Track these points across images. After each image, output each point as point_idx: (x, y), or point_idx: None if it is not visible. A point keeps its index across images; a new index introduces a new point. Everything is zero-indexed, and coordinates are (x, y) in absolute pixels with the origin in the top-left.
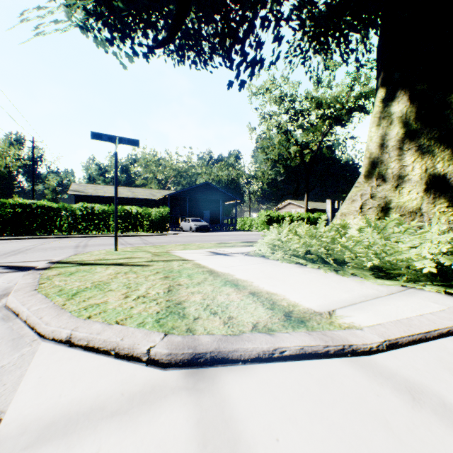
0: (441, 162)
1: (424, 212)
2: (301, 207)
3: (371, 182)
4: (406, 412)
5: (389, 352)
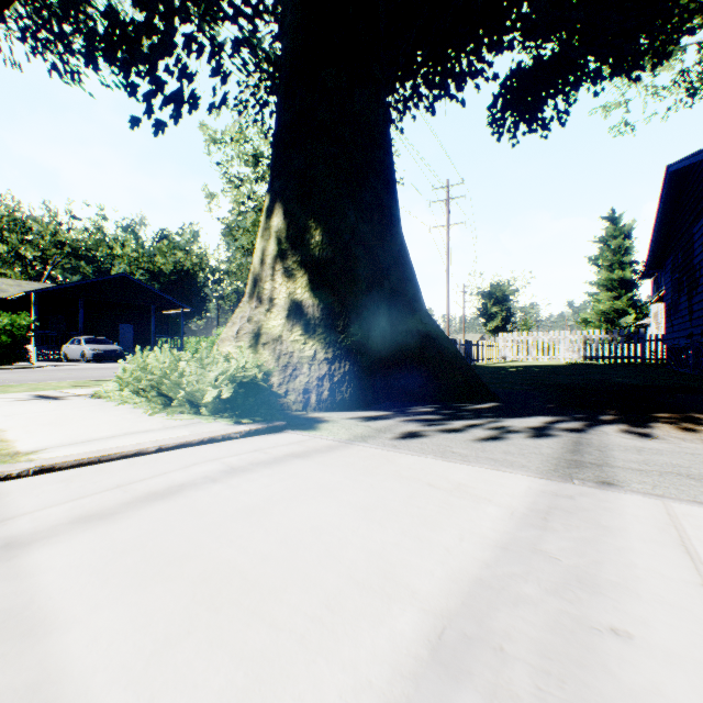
0: (301, 288)
1: (284, 340)
2: None
3: (252, 303)
4: None
5: (37, 476)
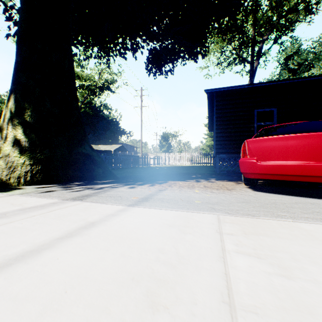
0: (20, 134)
1: (11, 156)
2: None
3: None
4: None
5: None
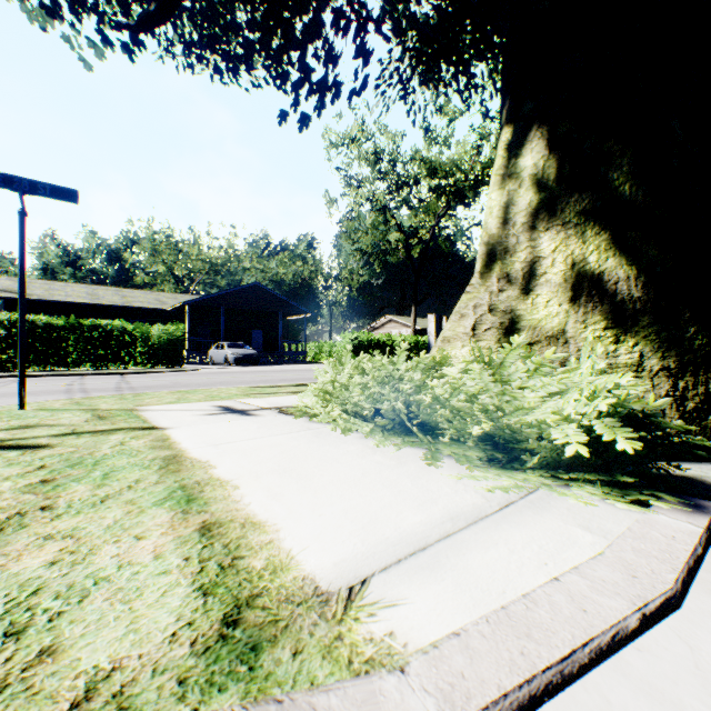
0: (595, 253)
1: (570, 338)
2: (408, 327)
3: (490, 285)
4: None
5: None
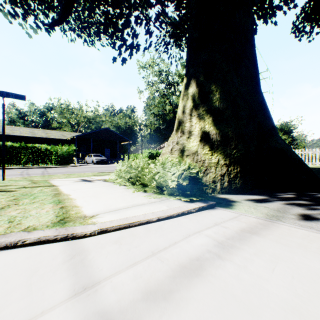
0: (207, 124)
1: (199, 153)
2: None
3: (178, 134)
4: (56, 265)
5: (99, 235)
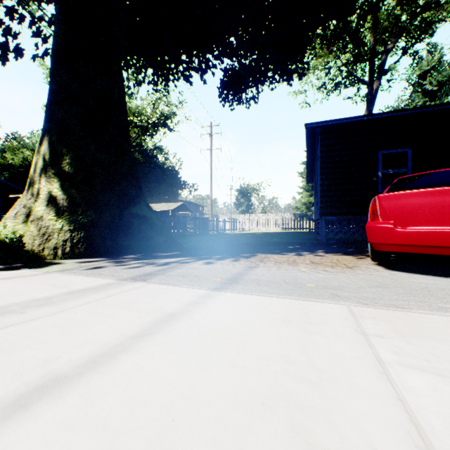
0: (56, 189)
1: (44, 219)
2: None
3: (28, 196)
4: None
5: None
